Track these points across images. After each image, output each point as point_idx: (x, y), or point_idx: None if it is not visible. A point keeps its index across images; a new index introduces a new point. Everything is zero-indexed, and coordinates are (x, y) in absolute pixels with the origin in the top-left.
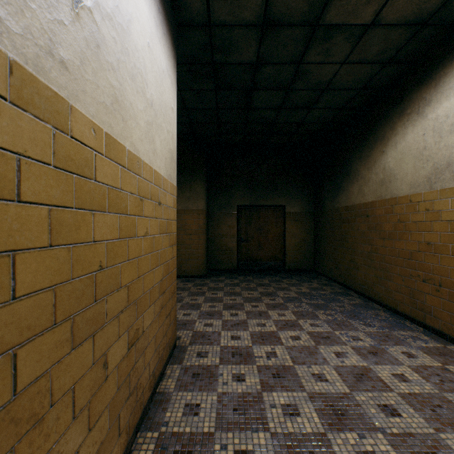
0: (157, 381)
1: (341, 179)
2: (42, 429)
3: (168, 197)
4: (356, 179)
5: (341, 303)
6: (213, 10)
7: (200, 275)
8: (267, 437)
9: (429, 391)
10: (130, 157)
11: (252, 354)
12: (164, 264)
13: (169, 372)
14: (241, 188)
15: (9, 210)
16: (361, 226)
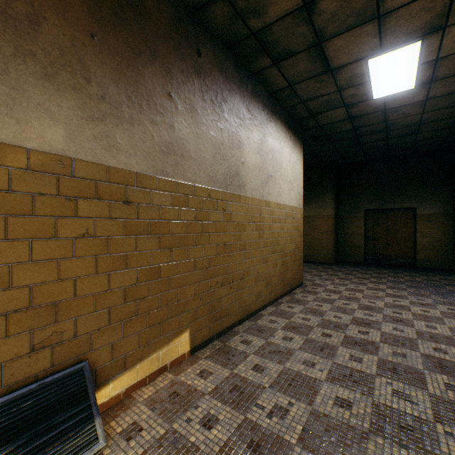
0: (292, 288)
1: None
2: (267, 265)
3: (297, 214)
4: None
5: (442, 288)
6: (320, 122)
7: (329, 263)
8: (330, 305)
9: (434, 316)
10: (282, 206)
11: (340, 292)
12: (295, 243)
13: (298, 289)
14: (368, 195)
15: (264, 225)
16: None
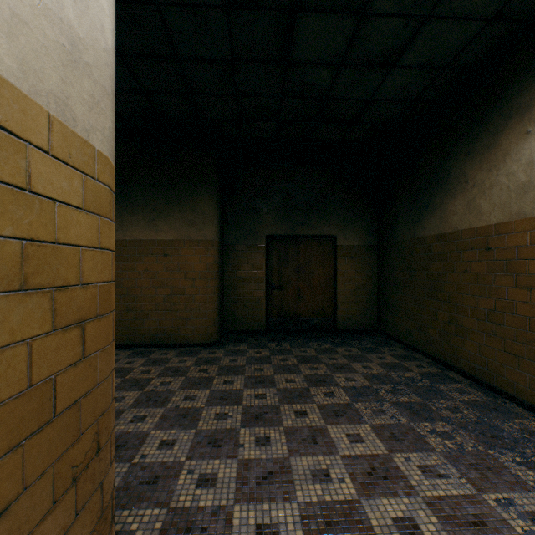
0: None
1: (429, 193)
2: None
3: (43, 166)
4: (462, 189)
5: (450, 400)
6: None
7: (209, 342)
8: None
9: None
10: None
11: None
12: (2, 406)
13: None
14: (272, 209)
15: None
16: (473, 266)
